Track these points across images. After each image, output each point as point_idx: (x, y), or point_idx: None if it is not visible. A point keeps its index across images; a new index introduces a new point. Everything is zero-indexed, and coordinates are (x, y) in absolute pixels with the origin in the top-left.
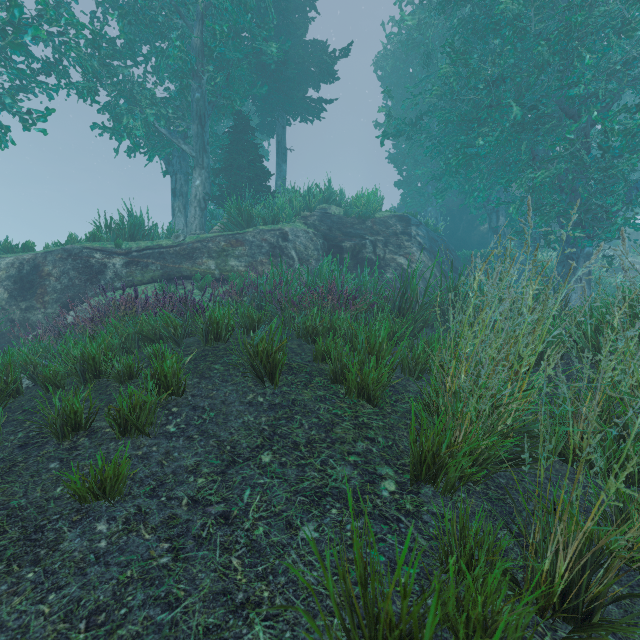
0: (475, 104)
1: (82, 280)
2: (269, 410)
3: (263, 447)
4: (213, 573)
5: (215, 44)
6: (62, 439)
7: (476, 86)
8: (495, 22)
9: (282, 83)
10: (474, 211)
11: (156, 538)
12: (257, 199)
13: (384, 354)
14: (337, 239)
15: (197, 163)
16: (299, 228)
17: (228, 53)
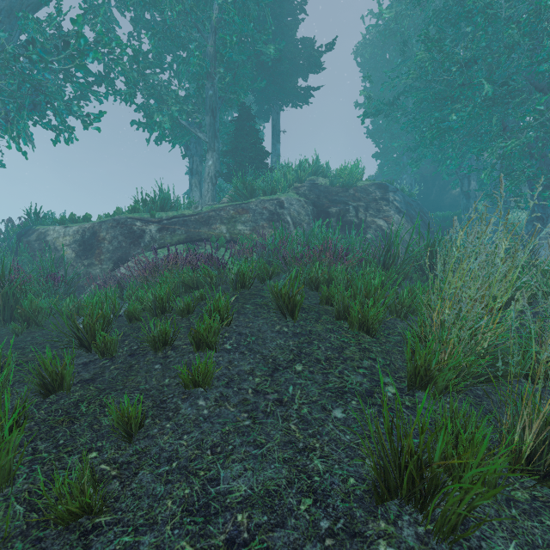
0: (448, 83)
1: (127, 243)
2: (293, 337)
3: (295, 361)
4: (280, 431)
5: (225, 51)
6: (157, 351)
7: (449, 68)
8: (467, 11)
9: (277, 76)
10: (446, 177)
11: (238, 411)
12: (257, 174)
13: (378, 298)
14: (324, 205)
15: (210, 147)
16: (293, 197)
17: (235, 56)
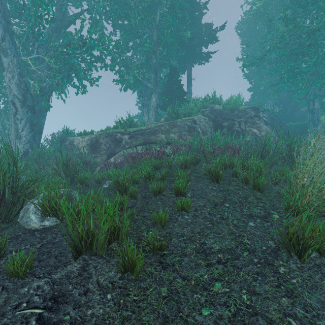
0: (299, 44)
1: (114, 145)
2: (220, 191)
3: (224, 202)
4: (226, 229)
5: (163, 38)
6: (156, 196)
7: (301, 36)
8: None
9: (190, 48)
10: (298, 101)
11: (204, 221)
12: (180, 105)
13: (263, 173)
14: (219, 121)
15: (153, 91)
16: (201, 117)
17: (168, 40)
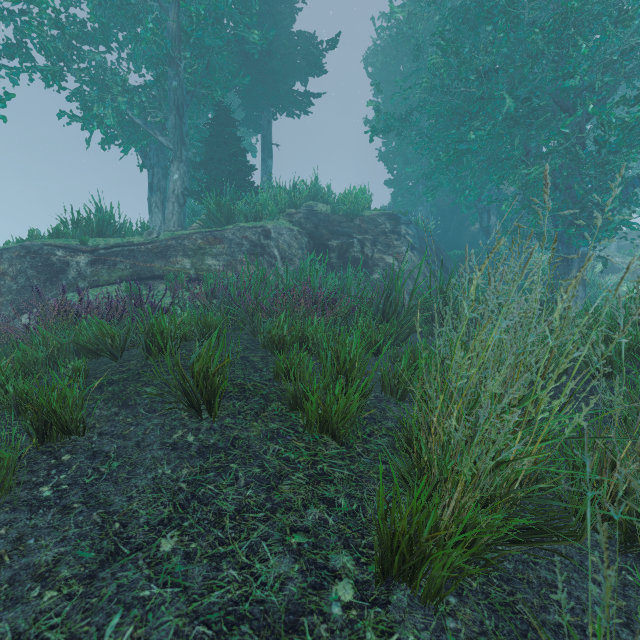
0: (466, 98)
1: (41, 280)
2: (197, 456)
3: (169, 522)
4: None
5: (192, 28)
6: None
7: (467, 77)
8: (487, 10)
9: (267, 75)
10: (465, 210)
11: None
12: (239, 195)
13: (356, 374)
14: (323, 237)
15: (175, 156)
16: (283, 225)
17: (207, 40)
